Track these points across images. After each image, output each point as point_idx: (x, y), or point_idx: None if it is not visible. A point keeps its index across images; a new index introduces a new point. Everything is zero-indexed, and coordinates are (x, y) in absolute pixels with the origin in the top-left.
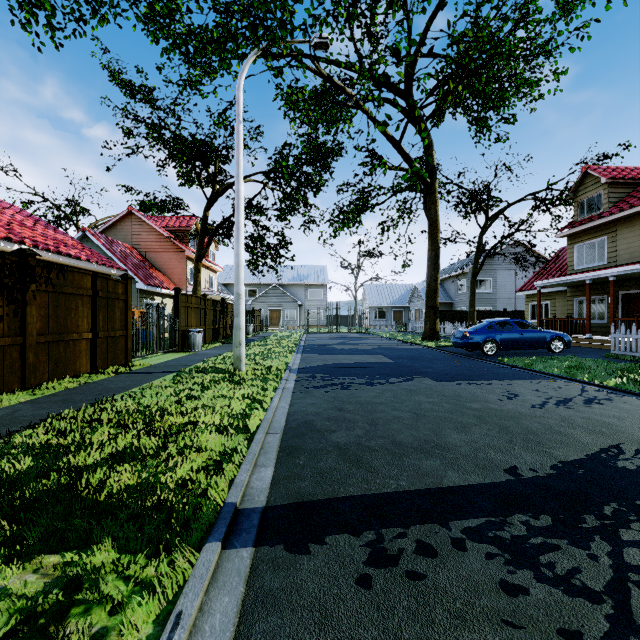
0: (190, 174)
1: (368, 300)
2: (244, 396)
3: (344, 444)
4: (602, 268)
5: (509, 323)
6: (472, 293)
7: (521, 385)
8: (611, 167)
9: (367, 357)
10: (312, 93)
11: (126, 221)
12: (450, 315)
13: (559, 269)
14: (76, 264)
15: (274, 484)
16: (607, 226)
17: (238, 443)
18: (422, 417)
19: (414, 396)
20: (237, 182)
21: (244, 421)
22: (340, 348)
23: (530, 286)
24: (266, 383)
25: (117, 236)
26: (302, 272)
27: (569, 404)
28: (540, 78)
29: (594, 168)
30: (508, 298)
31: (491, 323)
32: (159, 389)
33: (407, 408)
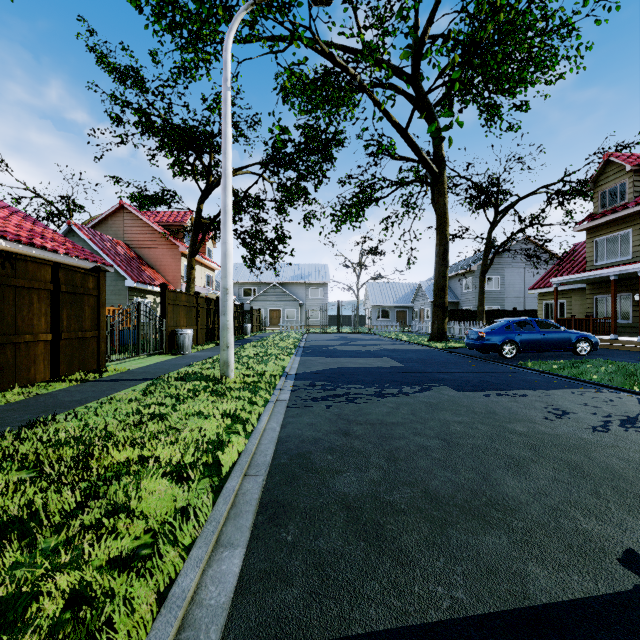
0: (182, 163)
1: (371, 299)
2: (225, 413)
3: (354, 498)
4: (628, 263)
5: (519, 323)
6: (481, 291)
7: (563, 397)
8: (636, 154)
9: (373, 360)
10: (311, 42)
11: (118, 216)
12: (457, 314)
13: (575, 265)
14: (53, 258)
15: (240, 593)
16: (632, 217)
17: (197, 498)
18: (456, 447)
19: (437, 413)
20: (224, 158)
21: (217, 454)
22: (343, 350)
23: (544, 284)
24: (256, 394)
25: (108, 231)
26: (303, 271)
27: (639, 425)
28: (562, 55)
29: (617, 155)
30: (517, 297)
31: (510, 323)
32: (122, 403)
33: (433, 432)
